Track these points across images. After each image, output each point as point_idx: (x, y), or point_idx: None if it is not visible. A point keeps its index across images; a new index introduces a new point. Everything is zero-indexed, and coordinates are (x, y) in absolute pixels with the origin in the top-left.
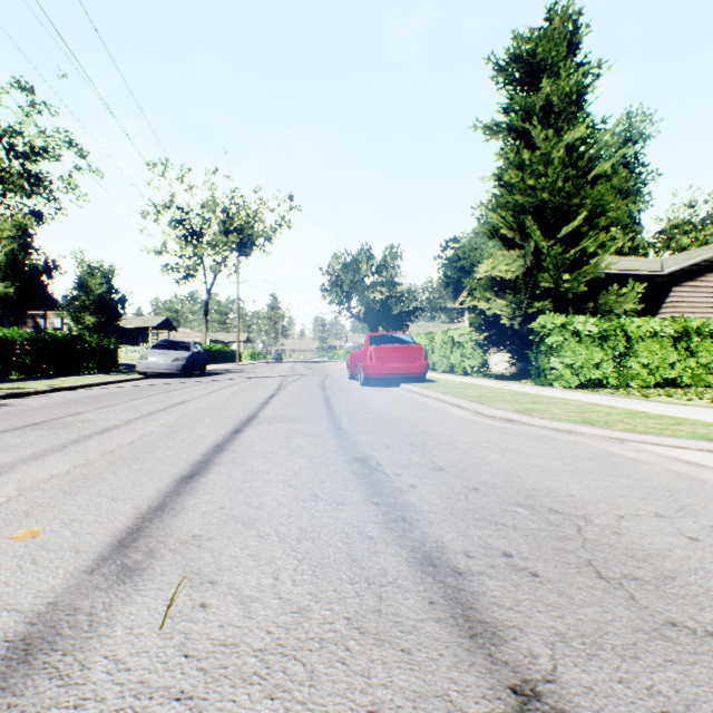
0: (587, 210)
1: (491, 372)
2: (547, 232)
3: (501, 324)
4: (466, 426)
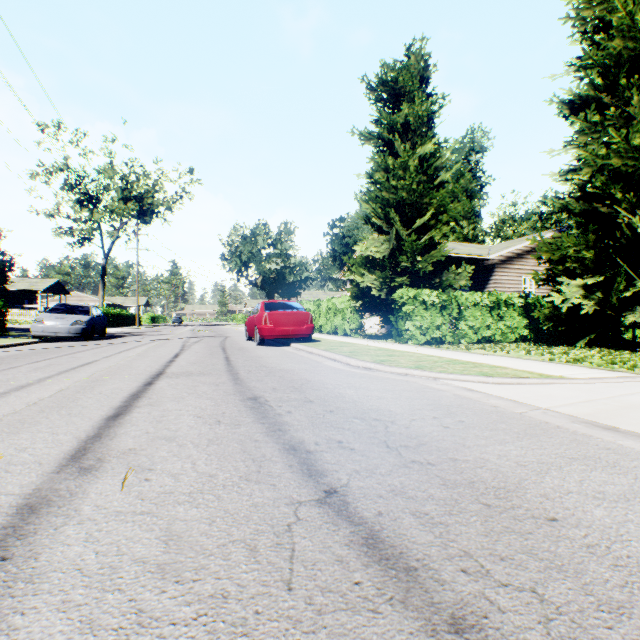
0: (434, 207)
1: (367, 333)
2: (407, 222)
3: (373, 294)
4: (336, 373)
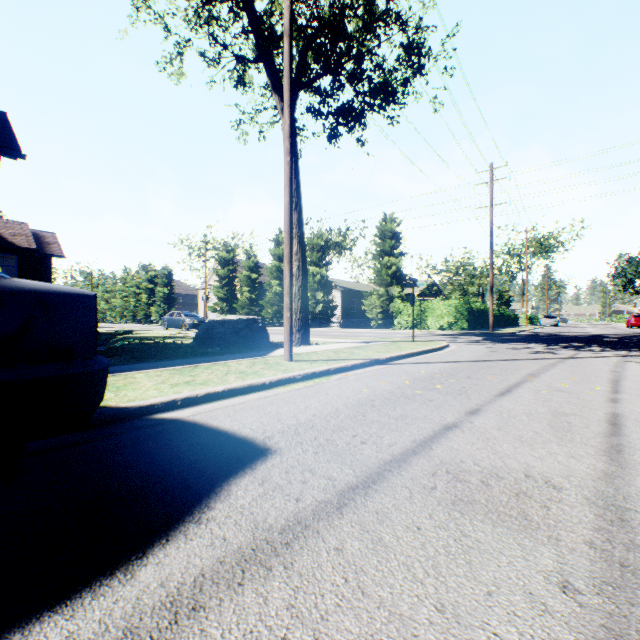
0: None
1: None
2: None
3: None
4: None
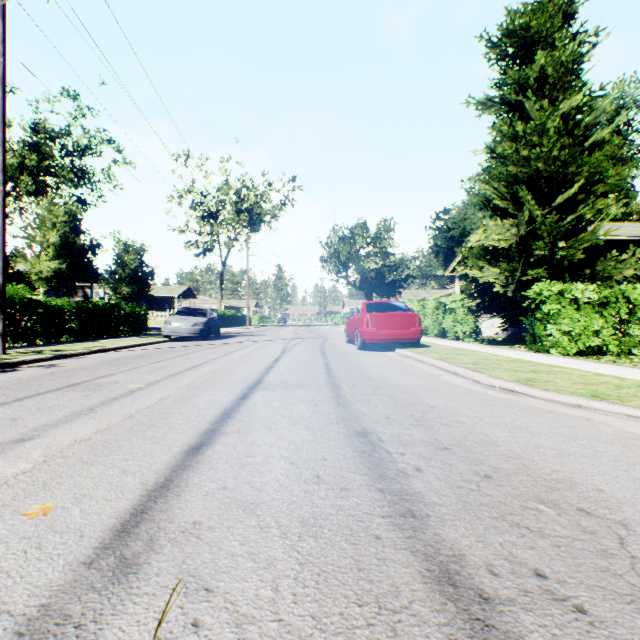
0: (584, 177)
1: (482, 337)
2: (541, 201)
3: (493, 291)
4: (465, 396)
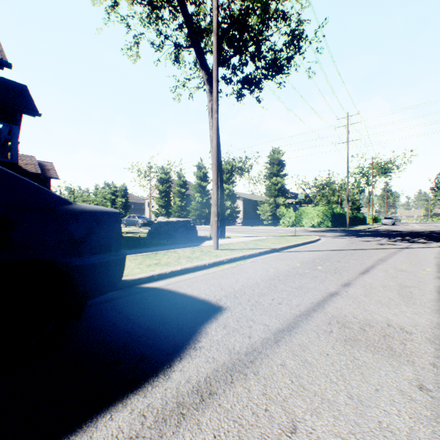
0: None
1: None
2: None
3: None
4: None
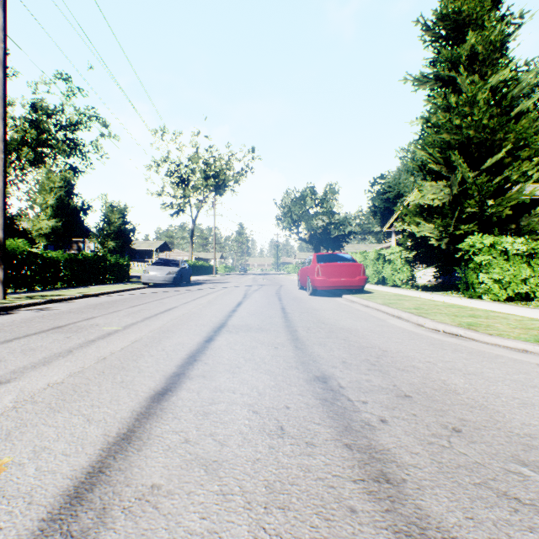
0: (510, 143)
1: (417, 284)
2: (471, 164)
3: (428, 244)
4: (413, 340)
